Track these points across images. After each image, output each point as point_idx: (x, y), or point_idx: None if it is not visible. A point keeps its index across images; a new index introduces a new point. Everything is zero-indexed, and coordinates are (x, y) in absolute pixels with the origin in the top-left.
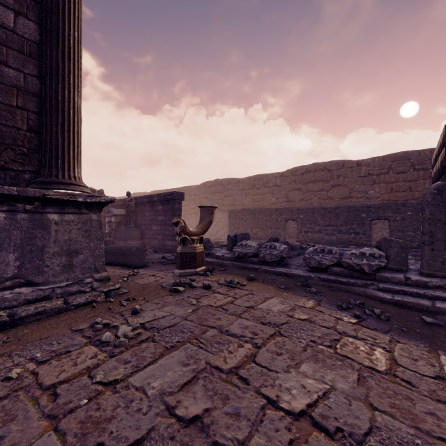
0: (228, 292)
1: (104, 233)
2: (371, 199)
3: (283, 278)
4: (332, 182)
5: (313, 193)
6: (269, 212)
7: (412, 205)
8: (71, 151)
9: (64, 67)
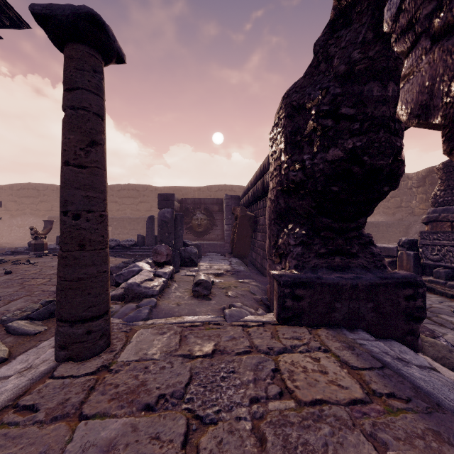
0: None
1: None
2: None
3: None
4: (140, 199)
5: (127, 206)
6: None
7: None
8: None
9: None
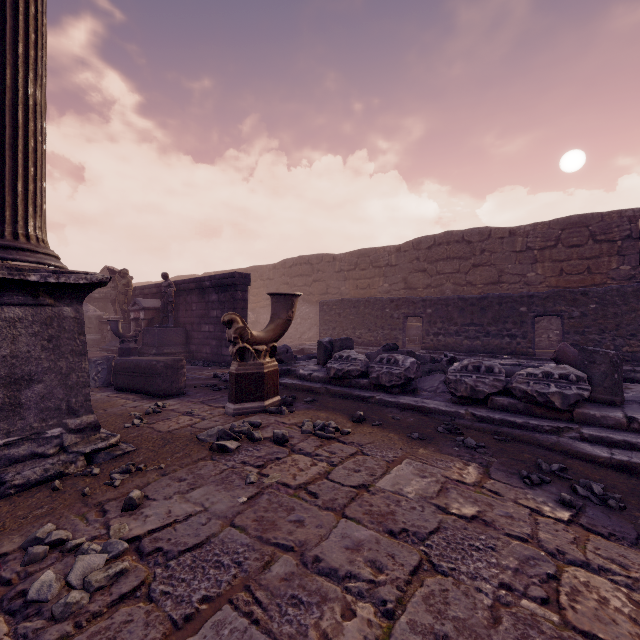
0: (318, 449)
1: (126, 337)
2: (530, 285)
3: (413, 416)
4: (473, 259)
5: (444, 276)
6: (380, 304)
7: (598, 294)
8: (19, 186)
9: (4, 23)
